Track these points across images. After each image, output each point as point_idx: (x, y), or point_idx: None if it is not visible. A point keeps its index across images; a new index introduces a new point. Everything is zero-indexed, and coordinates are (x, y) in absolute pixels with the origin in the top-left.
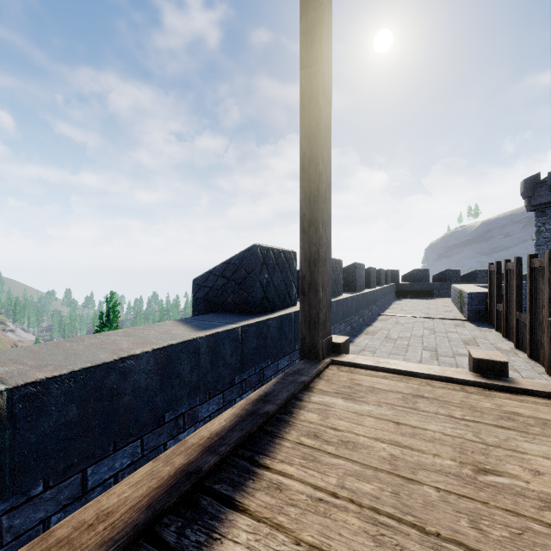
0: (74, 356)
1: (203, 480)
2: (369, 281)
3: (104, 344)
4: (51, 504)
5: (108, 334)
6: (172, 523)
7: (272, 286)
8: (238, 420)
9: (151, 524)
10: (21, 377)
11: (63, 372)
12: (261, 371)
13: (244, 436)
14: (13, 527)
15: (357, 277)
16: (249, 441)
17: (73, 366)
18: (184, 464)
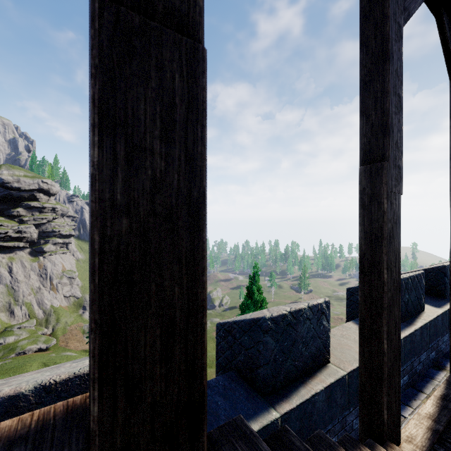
0: (344, 354)
1: (440, 435)
2: None
3: (345, 345)
4: (353, 415)
5: (334, 334)
6: (440, 448)
7: (410, 302)
8: (439, 409)
9: (432, 446)
10: (343, 367)
11: (355, 367)
12: (411, 363)
13: (448, 419)
14: (347, 420)
15: None
16: (450, 422)
17: (354, 363)
18: (428, 425)
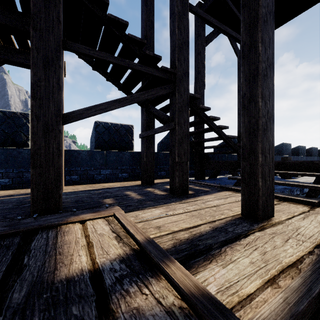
0: None
1: None
2: (298, 153)
3: None
4: None
5: None
6: None
7: None
8: None
9: None
10: None
11: None
12: None
13: None
14: None
15: (284, 149)
16: None
17: None
18: None
